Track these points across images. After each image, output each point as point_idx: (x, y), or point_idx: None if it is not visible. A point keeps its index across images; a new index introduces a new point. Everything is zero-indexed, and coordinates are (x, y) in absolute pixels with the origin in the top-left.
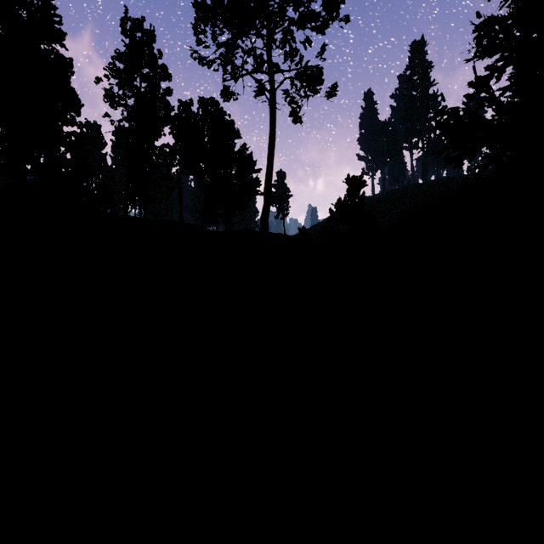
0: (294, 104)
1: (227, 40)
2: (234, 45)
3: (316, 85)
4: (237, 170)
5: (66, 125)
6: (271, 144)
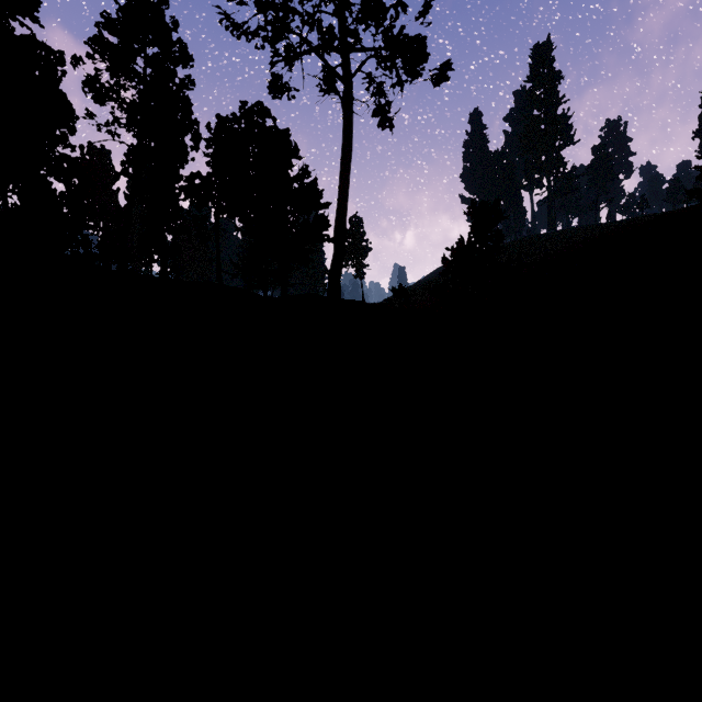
0: (381, 93)
1: None
2: (287, 7)
3: (416, 63)
4: (294, 205)
5: (54, 146)
6: (345, 161)
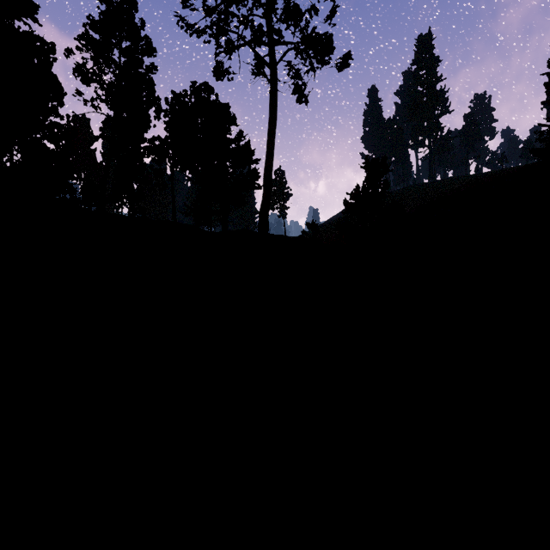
0: (299, 76)
1: (219, 3)
2: (227, 11)
3: (325, 54)
4: (233, 161)
5: (47, 115)
6: (271, 127)
